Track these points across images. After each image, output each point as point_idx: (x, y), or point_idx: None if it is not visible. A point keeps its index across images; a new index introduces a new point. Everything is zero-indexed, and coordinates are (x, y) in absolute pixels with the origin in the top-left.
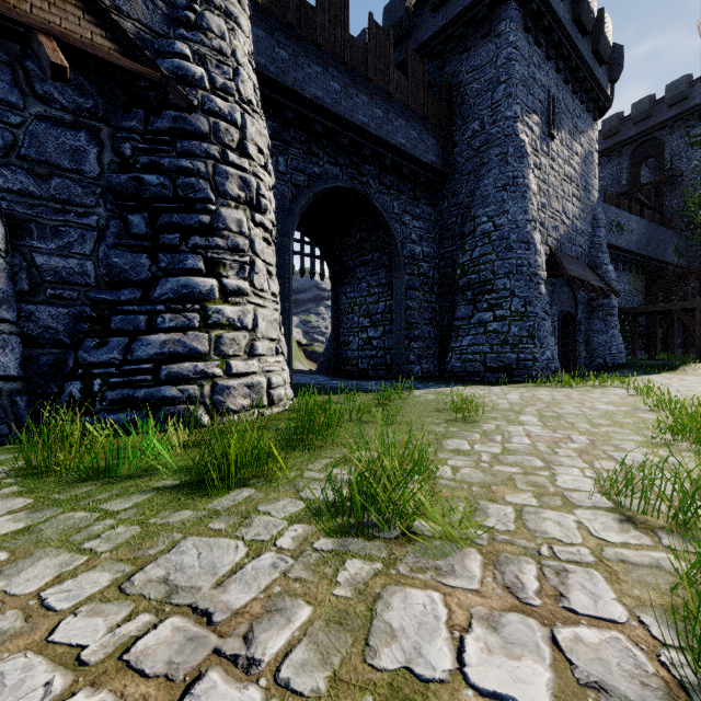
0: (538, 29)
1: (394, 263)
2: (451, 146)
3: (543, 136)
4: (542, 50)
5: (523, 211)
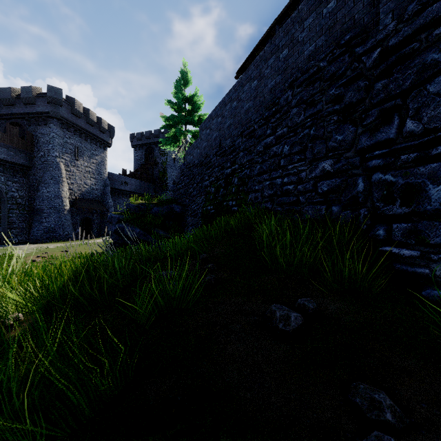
0: (68, 126)
1: (2, 200)
2: (34, 156)
3: (72, 160)
4: (72, 132)
5: (58, 188)
